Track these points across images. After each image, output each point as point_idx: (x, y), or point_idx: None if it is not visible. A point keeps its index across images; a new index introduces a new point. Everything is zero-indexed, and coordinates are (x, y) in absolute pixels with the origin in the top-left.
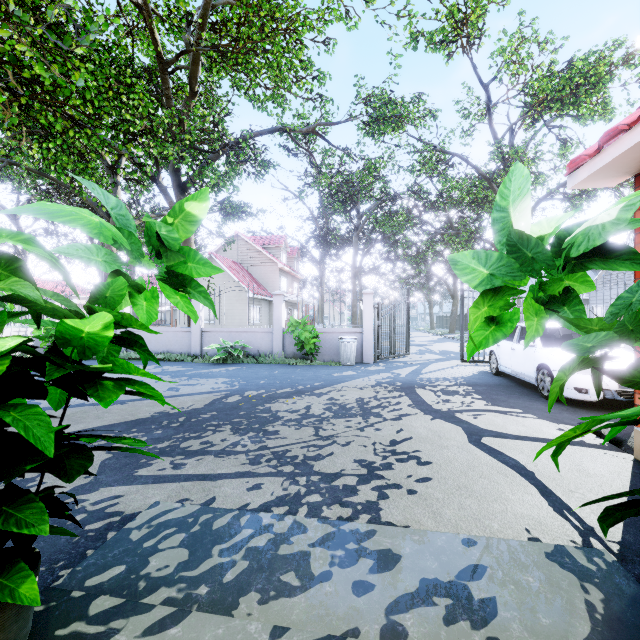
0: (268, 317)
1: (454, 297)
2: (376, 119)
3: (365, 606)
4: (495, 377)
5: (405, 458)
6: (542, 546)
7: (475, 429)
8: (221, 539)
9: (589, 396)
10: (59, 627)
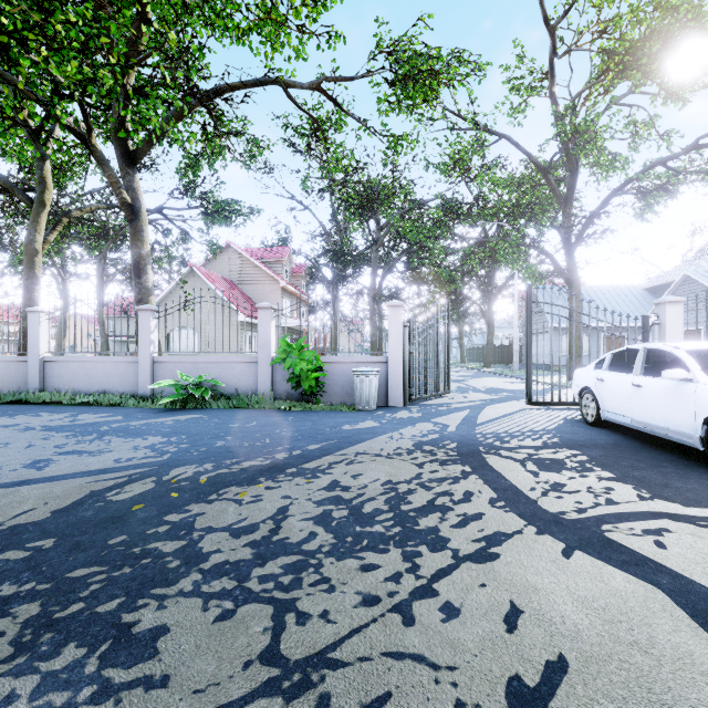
0: None
1: (490, 324)
2: (403, 79)
3: None
4: (595, 429)
5: None
6: None
7: (706, 599)
8: None
9: None
10: None
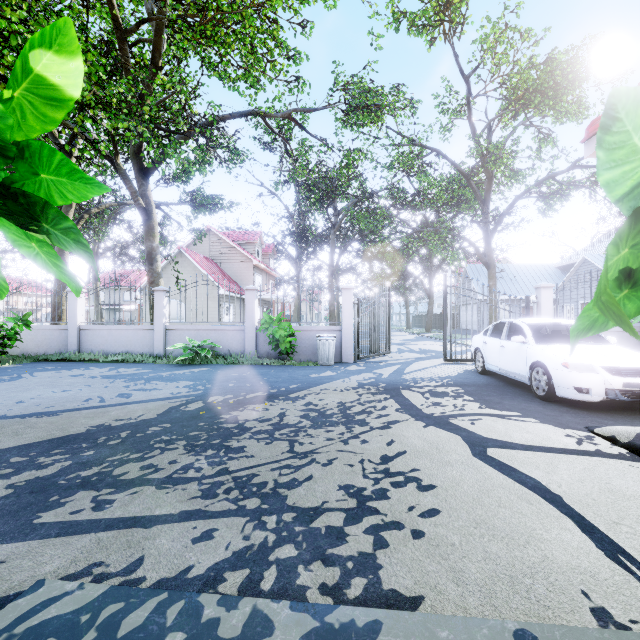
0: (242, 316)
1: (430, 296)
2: (355, 108)
3: None
4: (481, 376)
5: (402, 481)
6: (634, 639)
7: (476, 438)
8: None
9: (591, 396)
10: None
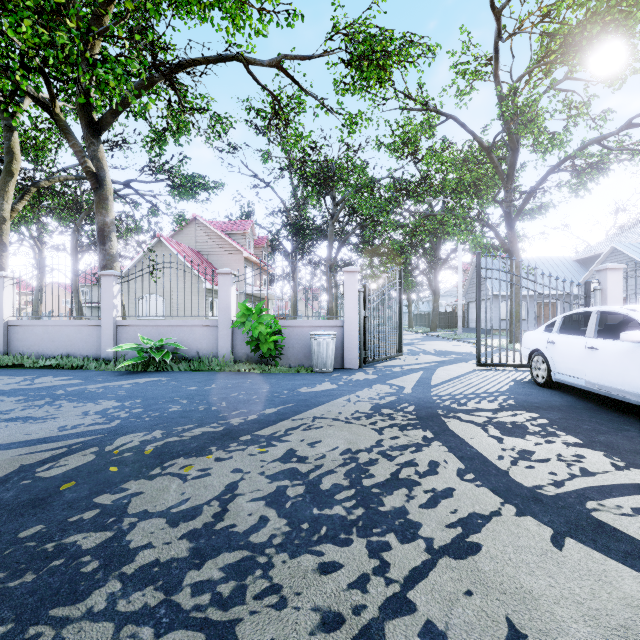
0: None
1: (436, 293)
2: (358, 59)
3: None
4: (547, 390)
5: None
6: None
7: None
8: None
9: None
10: None
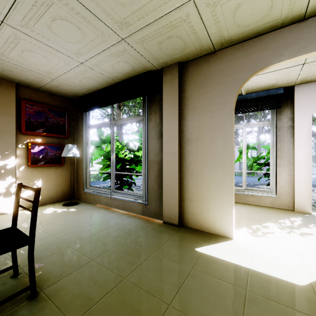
0: None
1: None
2: None
3: None
4: None
5: None
6: None
7: None
8: None
9: None
10: None
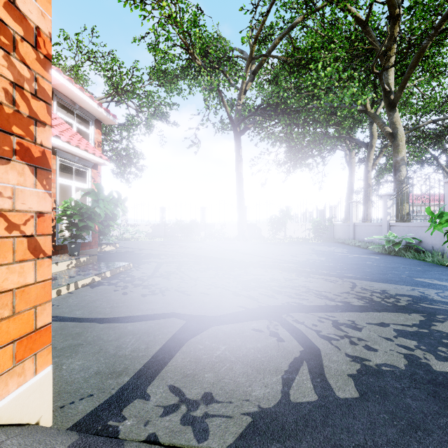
0: None
1: None
2: None
3: (61, 275)
4: None
5: (154, 292)
6: None
7: (209, 321)
8: (105, 267)
9: None
10: (80, 256)
